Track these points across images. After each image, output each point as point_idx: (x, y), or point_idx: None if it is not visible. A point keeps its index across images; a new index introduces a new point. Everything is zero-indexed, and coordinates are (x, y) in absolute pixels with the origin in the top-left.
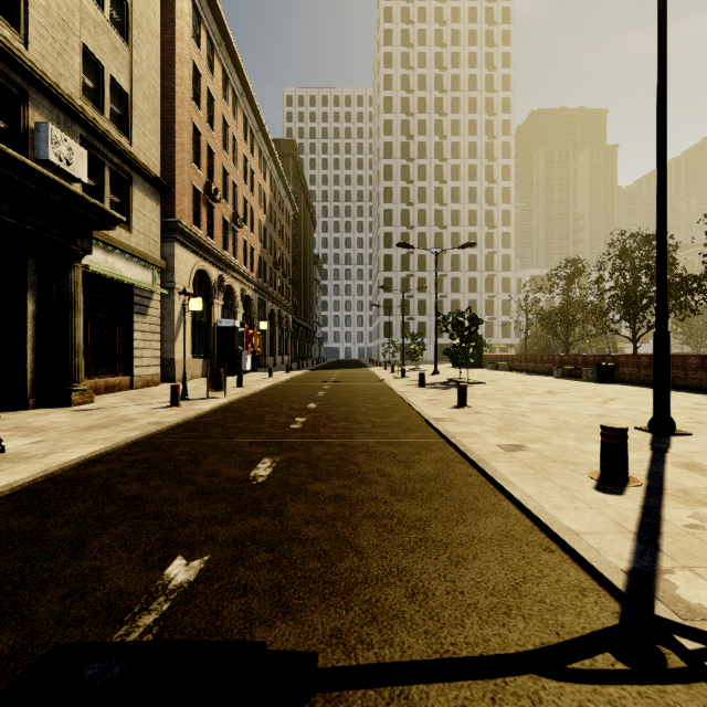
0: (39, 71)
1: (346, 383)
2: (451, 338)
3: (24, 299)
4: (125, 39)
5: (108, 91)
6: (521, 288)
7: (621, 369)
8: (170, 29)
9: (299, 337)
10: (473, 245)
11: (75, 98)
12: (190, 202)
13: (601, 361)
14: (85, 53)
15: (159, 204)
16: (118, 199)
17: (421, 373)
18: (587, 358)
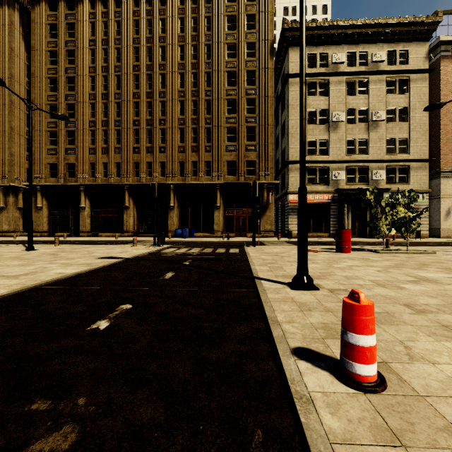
0: (370, 160)
1: None
2: None
3: (367, 214)
4: (407, 119)
5: (397, 144)
6: None
7: None
8: (438, 87)
9: None
10: None
11: (383, 156)
12: None
13: None
14: (389, 139)
15: (427, 167)
16: (404, 175)
17: None
18: None
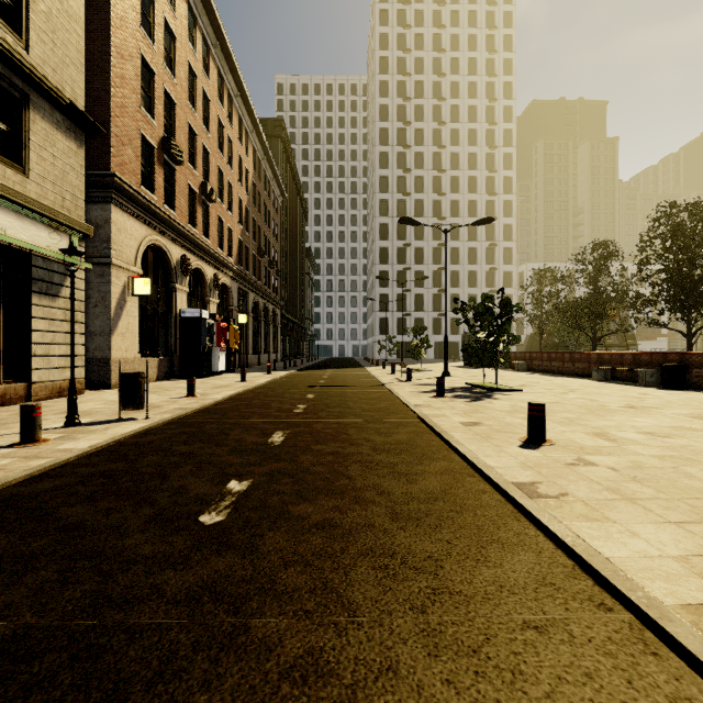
0: None
1: (337, 390)
2: (473, 331)
3: None
4: None
5: None
6: (536, 278)
7: (695, 371)
8: None
9: (289, 334)
10: (490, 221)
11: None
12: (137, 156)
13: (662, 361)
14: None
15: (82, 148)
16: (4, 125)
17: (439, 378)
18: (639, 356)
